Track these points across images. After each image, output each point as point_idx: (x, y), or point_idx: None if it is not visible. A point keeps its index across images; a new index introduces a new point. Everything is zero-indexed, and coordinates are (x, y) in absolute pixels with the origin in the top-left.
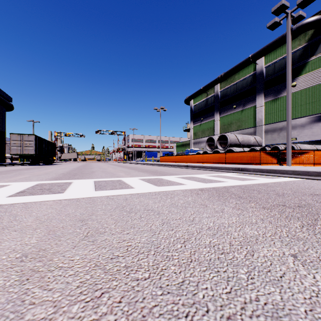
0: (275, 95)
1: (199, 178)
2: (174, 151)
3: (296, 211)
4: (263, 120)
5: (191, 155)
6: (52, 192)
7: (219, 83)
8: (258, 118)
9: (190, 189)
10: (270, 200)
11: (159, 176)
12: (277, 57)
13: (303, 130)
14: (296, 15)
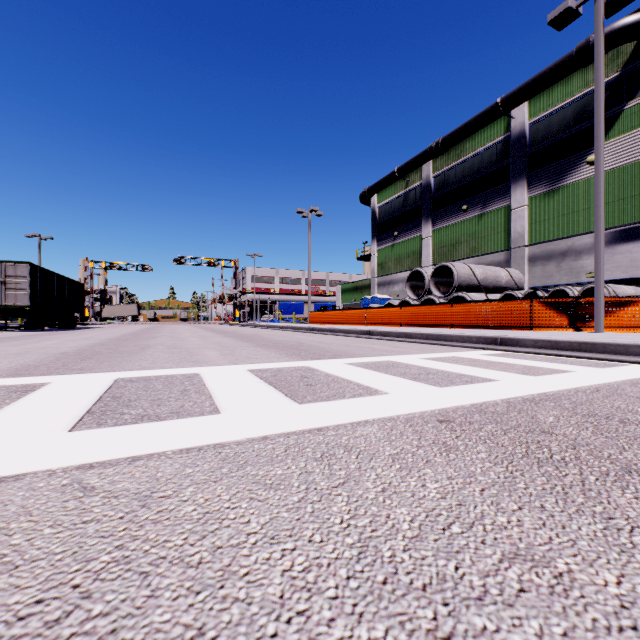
0: (551, 182)
1: (413, 368)
2: (338, 301)
3: None
4: (525, 235)
5: (375, 308)
6: None
7: (433, 159)
8: (515, 232)
9: (407, 419)
10: None
11: (306, 360)
12: (555, 104)
13: (611, 256)
14: None
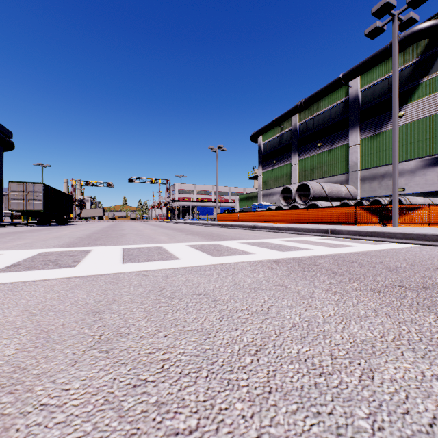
0: (375, 129)
1: (273, 244)
2: (236, 206)
3: (423, 296)
4: (358, 163)
5: (260, 211)
6: (59, 266)
7: (299, 113)
8: (352, 161)
9: (260, 261)
10: (379, 277)
11: (216, 241)
12: (377, 78)
13: (413, 178)
14: (405, 18)
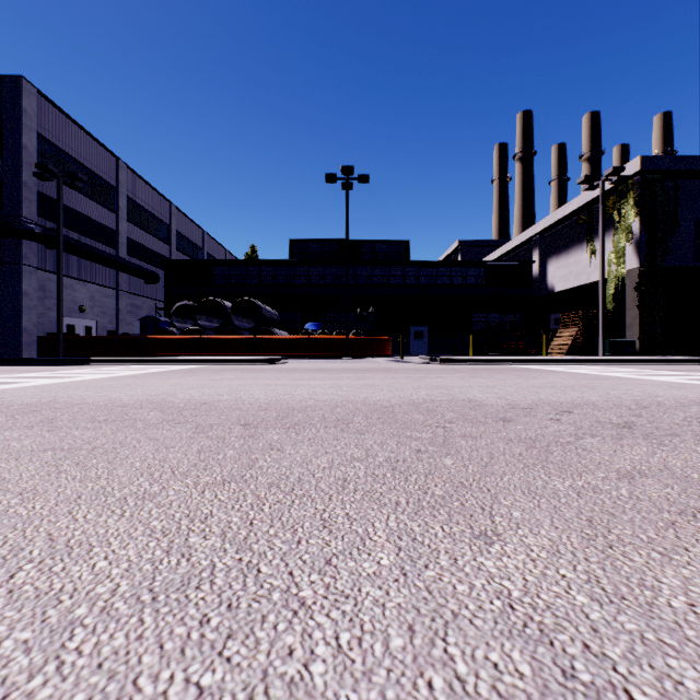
0: None
1: None
2: None
3: None
4: None
5: None
6: None
7: None
8: None
9: None
10: None
11: None
12: None
13: None
14: None
